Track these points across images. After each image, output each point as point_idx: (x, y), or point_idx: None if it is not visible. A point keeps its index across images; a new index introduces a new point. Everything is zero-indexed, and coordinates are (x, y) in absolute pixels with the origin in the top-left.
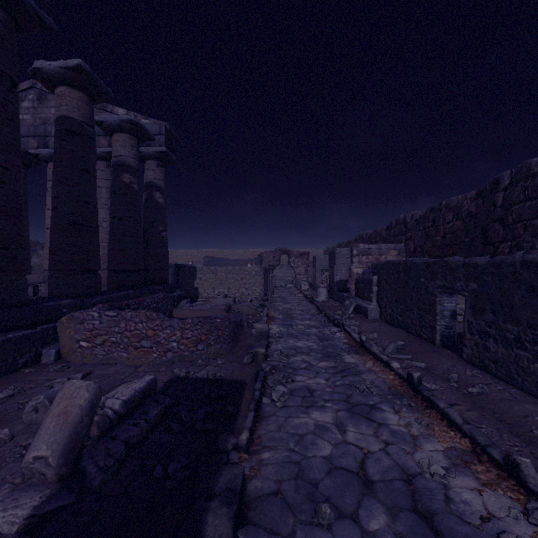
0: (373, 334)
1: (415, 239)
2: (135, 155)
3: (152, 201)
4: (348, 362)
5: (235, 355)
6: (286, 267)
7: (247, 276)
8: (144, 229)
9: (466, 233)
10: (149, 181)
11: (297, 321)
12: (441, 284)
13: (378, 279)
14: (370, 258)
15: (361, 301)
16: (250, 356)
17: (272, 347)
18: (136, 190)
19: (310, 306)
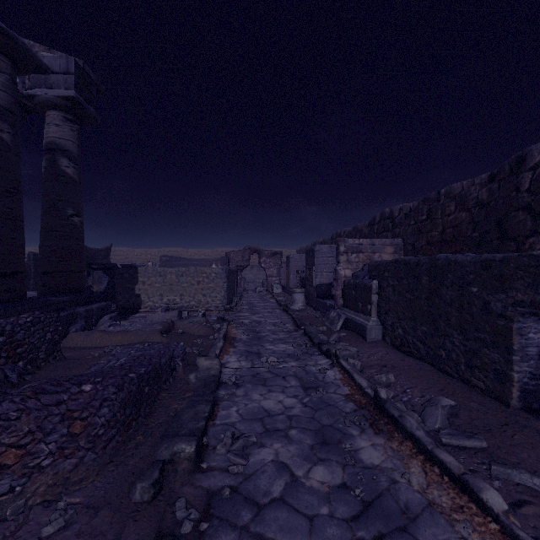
0: (388, 375)
1: (405, 236)
2: (6, 85)
3: (55, 170)
4: (369, 466)
5: (125, 465)
6: (257, 268)
7: (205, 280)
8: (42, 211)
9: (473, 226)
10: (50, 140)
11: (267, 345)
12: (526, 299)
13: (380, 285)
14: (361, 256)
15: (352, 313)
16: (150, 480)
17: (219, 417)
18: (7, 142)
19: (284, 317)
